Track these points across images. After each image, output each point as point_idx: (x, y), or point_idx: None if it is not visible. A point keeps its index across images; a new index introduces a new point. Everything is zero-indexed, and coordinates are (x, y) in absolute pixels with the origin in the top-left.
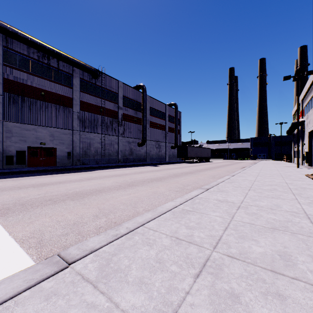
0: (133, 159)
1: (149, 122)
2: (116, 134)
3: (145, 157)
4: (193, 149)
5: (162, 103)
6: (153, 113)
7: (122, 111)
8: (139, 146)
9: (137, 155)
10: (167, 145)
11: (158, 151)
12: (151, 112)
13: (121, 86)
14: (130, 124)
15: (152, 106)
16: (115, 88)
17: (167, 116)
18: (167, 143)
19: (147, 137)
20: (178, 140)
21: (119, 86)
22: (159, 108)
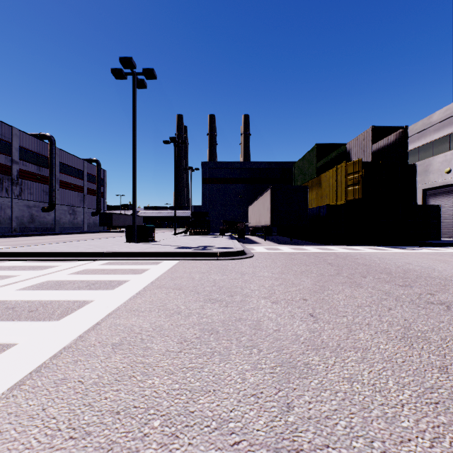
0: (36, 228)
1: (60, 182)
2: (9, 196)
3: (53, 226)
4: (121, 217)
5: (78, 158)
6: (65, 170)
7: (19, 166)
8: (44, 212)
9: (41, 223)
10: (86, 210)
11: (72, 219)
12: (62, 169)
13: (16, 134)
14: (30, 183)
15: (64, 162)
16: (7, 136)
17: (86, 175)
18: (86, 208)
19: (57, 201)
20: (101, 204)
21: (14, 134)
22: (74, 165)
